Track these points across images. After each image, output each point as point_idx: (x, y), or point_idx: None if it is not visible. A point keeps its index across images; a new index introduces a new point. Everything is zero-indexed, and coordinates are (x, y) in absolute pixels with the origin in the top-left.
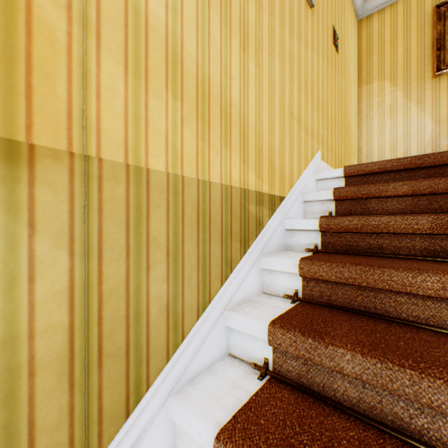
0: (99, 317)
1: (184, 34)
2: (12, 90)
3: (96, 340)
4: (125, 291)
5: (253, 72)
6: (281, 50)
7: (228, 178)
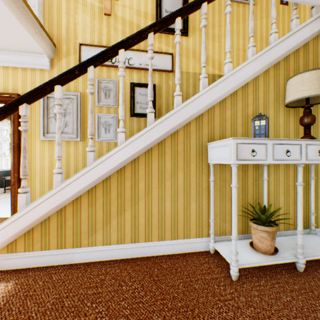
0: (182, 92)
1: (196, 47)
2: (174, 66)
3: (182, 95)
4: (186, 90)
5: (217, 45)
6: (231, 32)
7: (207, 72)
